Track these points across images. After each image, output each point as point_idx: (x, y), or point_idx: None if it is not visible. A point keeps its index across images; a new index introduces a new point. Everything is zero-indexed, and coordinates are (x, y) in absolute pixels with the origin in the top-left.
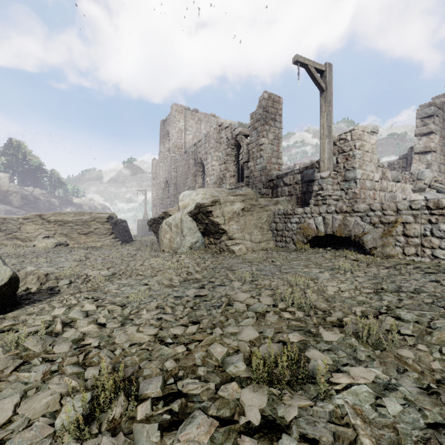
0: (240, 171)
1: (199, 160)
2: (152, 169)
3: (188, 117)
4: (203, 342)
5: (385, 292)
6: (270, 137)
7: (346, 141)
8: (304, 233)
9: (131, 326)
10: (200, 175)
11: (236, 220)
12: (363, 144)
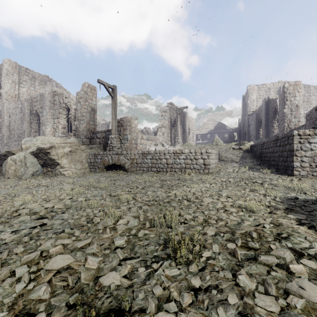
0: (70, 124)
1: (34, 111)
2: None
3: (22, 73)
4: (53, 194)
5: (118, 180)
6: (89, 109)
7: (124, 121)
8: (103, 164)
9: (20, 196)
10: (36, 123)
11: (66, 157)
12: (131, 124)
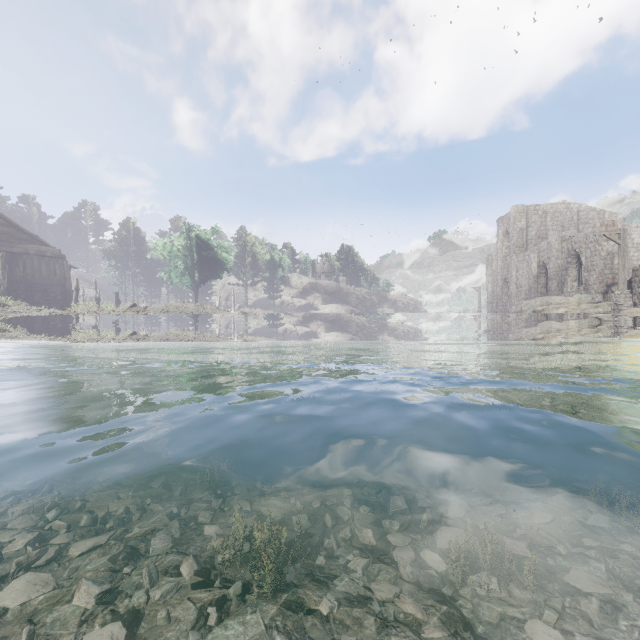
0: None
1: (541, 263)
2: (487, 265)
3: (530, 214)
4: None
5: None
6: (603, 254)
7: None
8: None
9: None
10: (543, 277)
11: (559, 318)
12: None
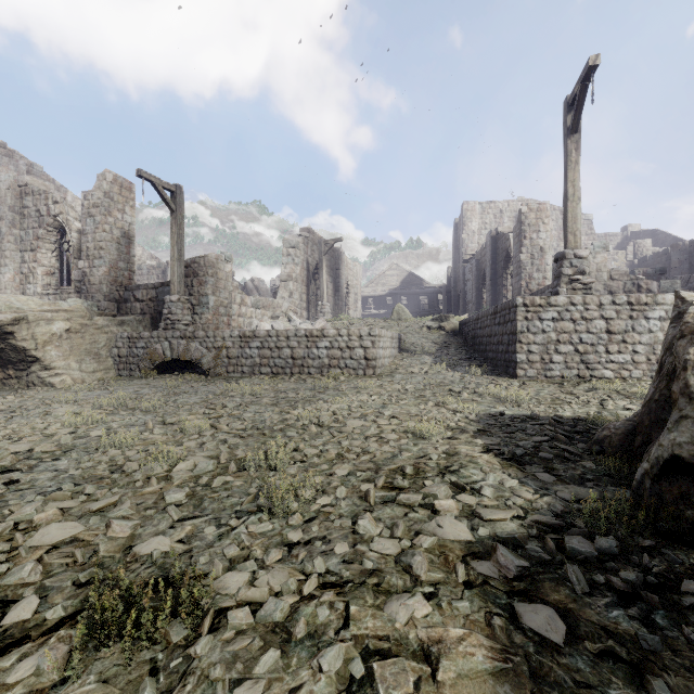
0: (67, 265)
1: None
2: None
3: None
4: (27, 426)
5: (185, 394)
6: (117, 233)
7: (201, 266)
8: (151, 359)
9: None
10: None
11: (56, 345)
12: (217, 271)
